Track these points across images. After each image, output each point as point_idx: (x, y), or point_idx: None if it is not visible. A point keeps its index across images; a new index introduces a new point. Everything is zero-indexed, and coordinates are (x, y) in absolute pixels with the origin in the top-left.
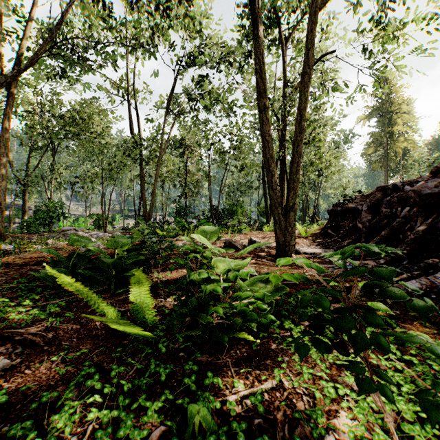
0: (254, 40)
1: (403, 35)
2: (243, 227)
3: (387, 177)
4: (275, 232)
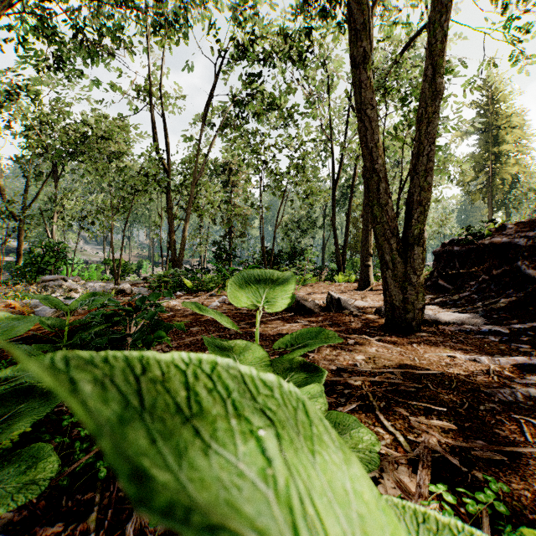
0: None
1: None
2: (307, 276)
3: (491, 212)
4: (384, 285)
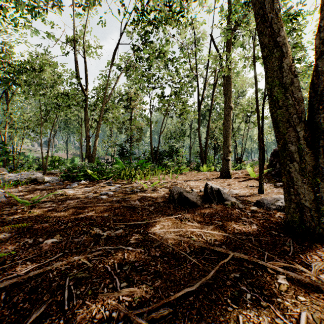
0: None
1: None
2: (182, 167)
3: None
4: (287, 180)
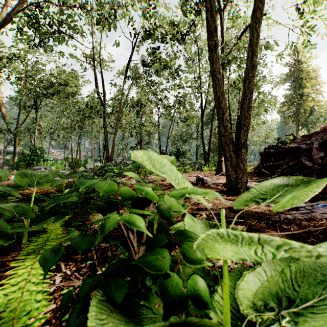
0: None
1: None
2: (186, 167)
3: (298, 129)
4: (226, 169)
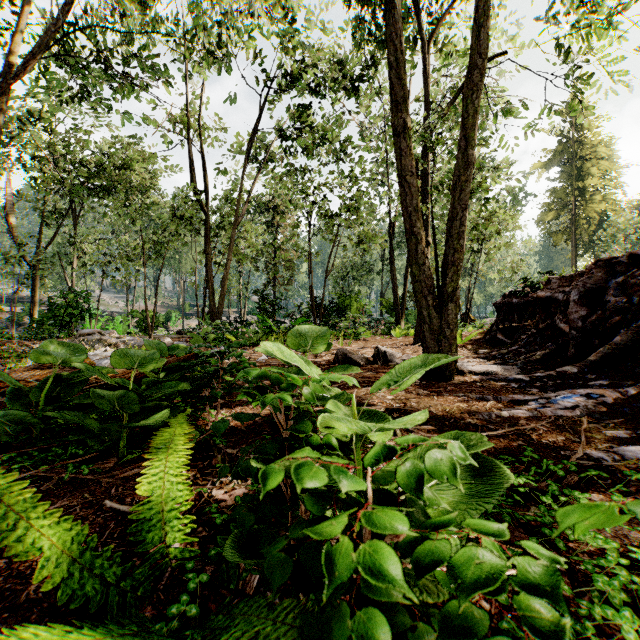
0: (387, 14)
1: (619, 23)
2: (361, 329)
3: (575, 256)
4: (422, 338)
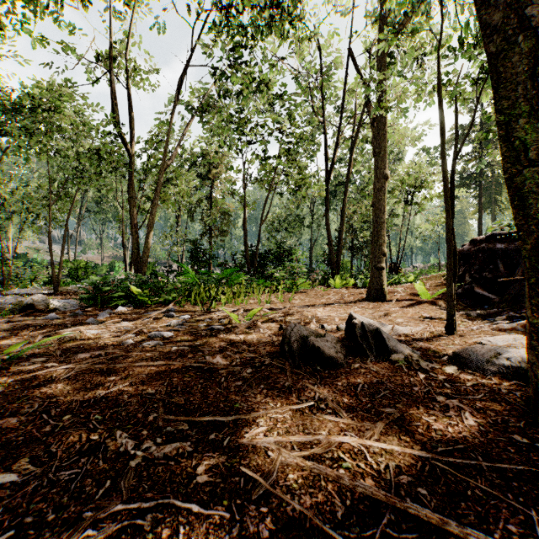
0: None
1: None
2: (300, 280)
3: (481, 212)
4: None
